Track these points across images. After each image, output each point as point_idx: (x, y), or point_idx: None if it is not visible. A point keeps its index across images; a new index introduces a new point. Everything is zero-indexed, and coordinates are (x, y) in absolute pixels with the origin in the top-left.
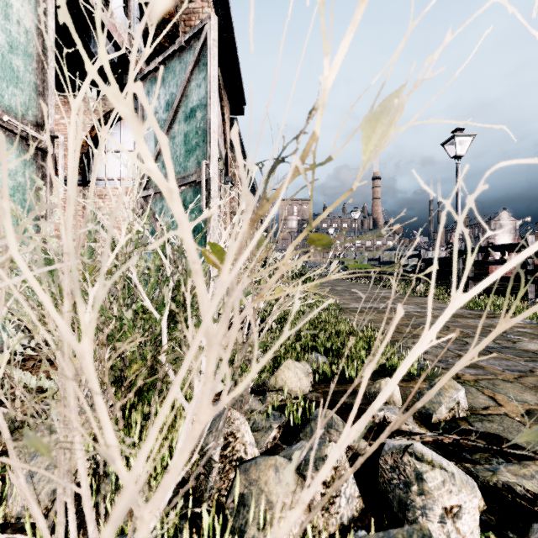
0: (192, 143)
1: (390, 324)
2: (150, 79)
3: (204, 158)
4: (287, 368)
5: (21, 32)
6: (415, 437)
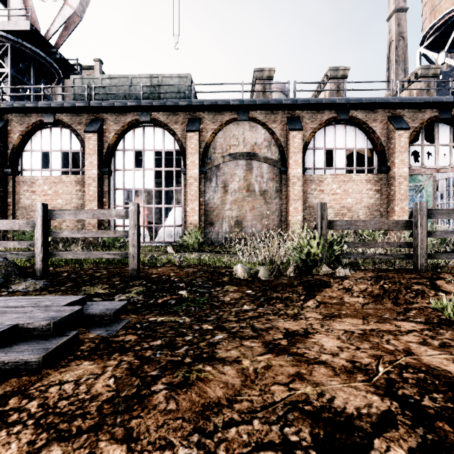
0: None
1: None
2: None
3: None
4: None
5: (429, 193)
6: None
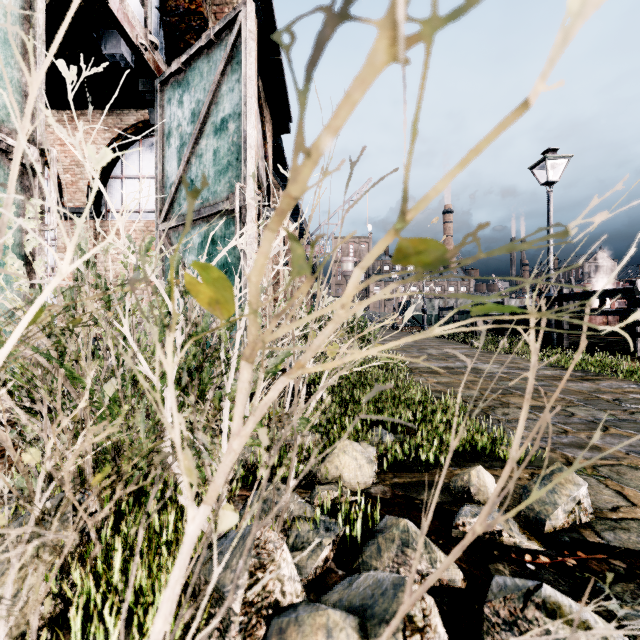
0: (223, 162)
1: (541, 418)
2: (172, 84)
3: (238, 180)
4: (342, 452)
5: None
6: (525, 556)
